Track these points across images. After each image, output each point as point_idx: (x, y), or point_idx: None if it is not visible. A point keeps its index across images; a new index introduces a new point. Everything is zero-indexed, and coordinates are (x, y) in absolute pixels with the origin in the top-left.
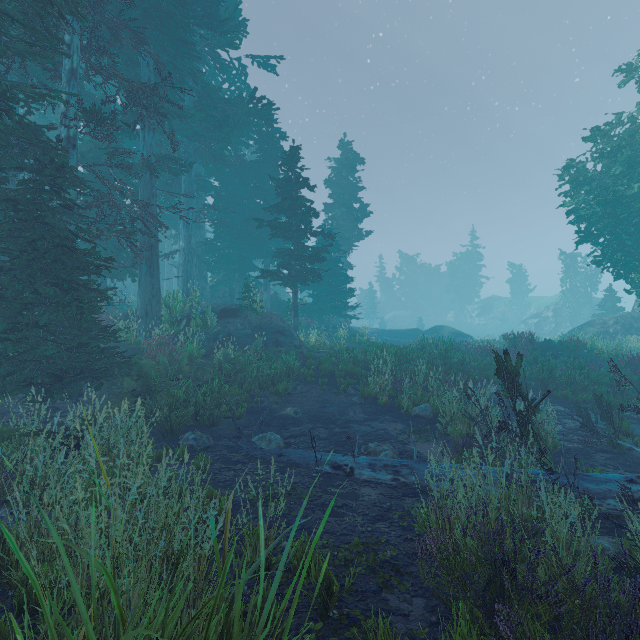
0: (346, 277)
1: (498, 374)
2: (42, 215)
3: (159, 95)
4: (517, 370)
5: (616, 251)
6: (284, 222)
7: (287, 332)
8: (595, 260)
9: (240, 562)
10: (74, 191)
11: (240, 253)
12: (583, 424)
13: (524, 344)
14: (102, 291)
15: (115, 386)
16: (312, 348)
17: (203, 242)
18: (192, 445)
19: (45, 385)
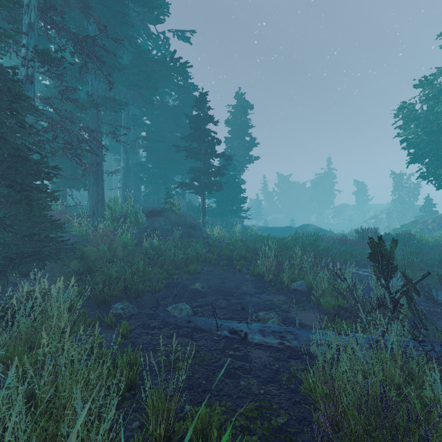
0: (240, 189)
1: (371, 257)
2: (3, 133)
3: (98, 45)
4: (391, 254)
5: (438, 168)
6: (195, 147)
7: (197, 227)
8: (421, 175)
9: (140, 437)
10: (32, 117)
11: (165, 172)
12: (428, 297)
13: (370, 236)
14: (50, 193)
15: (66, 267)
16: (216, 239)
17: (138, 163)
18: (120, 313)
19: (0, 266)
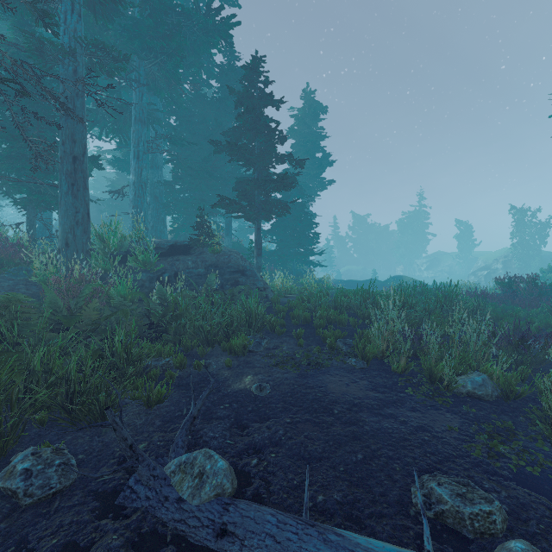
0: (311, 222)
1: None
2: None
3: None
4: None
5: None
6: (245, 144)
7: (248, 272)
8: None
9: None
10: None
11: (201, 196)
12: None
13: (528, 288)
14: None
15: None
16: (278, 292)
17: (160, 182)
18: (14, 492)
19: None
